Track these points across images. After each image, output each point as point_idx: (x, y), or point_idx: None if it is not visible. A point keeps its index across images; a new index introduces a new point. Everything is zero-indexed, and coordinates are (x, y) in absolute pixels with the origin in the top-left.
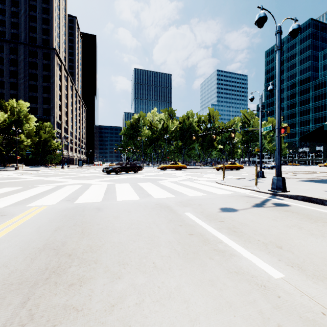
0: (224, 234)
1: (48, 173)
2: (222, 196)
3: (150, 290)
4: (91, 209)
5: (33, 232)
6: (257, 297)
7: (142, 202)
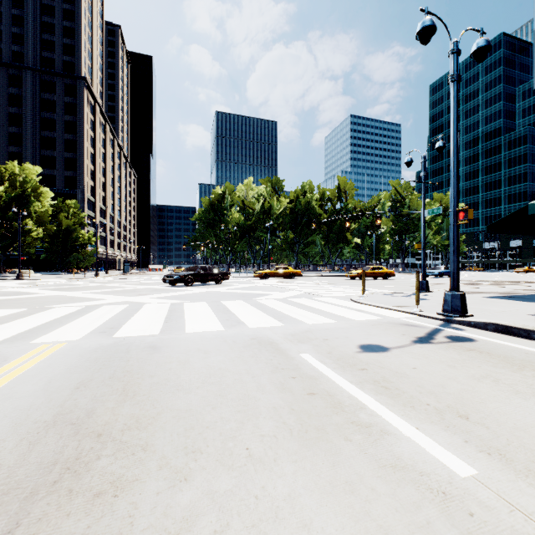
0: (368, 393)
1: (72, 285)
2: (362, 325)
3: (242, 505)
4: (141, 348)
5: (38, 392)
6: (432, 515)
7: (228, 335)
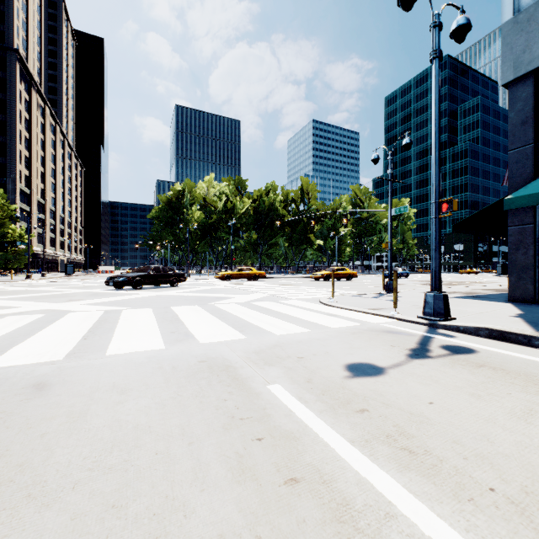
0: (387, 467)
1: None
2: (341, 334)
3: None
4: (16, 390)
5: None
6: None
7: (167, 357)
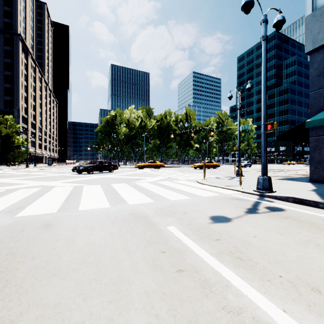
0: (228, 265)
1: (5, 174)
2: (208, 200)
3: None
4: (36, 227)
5: None
6: None
7: (112, 211)
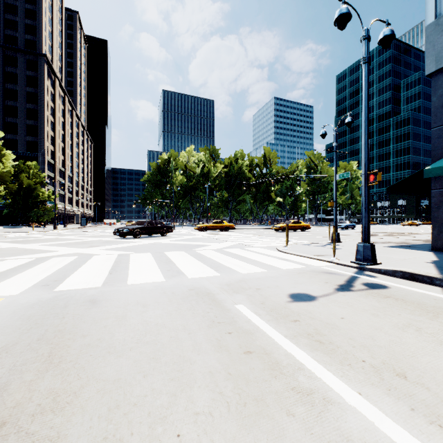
0: (304, 349)
1: (29, 238)
2: (289, 273)
3: None
4: (80, 303)
5: None
6: None
7: (168, 286)
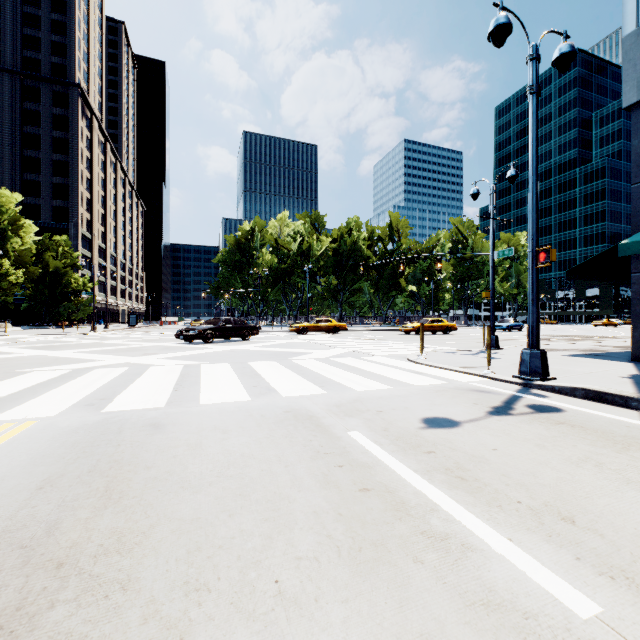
0: (440, 486)
1: (59, 342)
2: (423, 391)
3: None
4: (139, 427)
5: None
6: None
7: (255, 407)
